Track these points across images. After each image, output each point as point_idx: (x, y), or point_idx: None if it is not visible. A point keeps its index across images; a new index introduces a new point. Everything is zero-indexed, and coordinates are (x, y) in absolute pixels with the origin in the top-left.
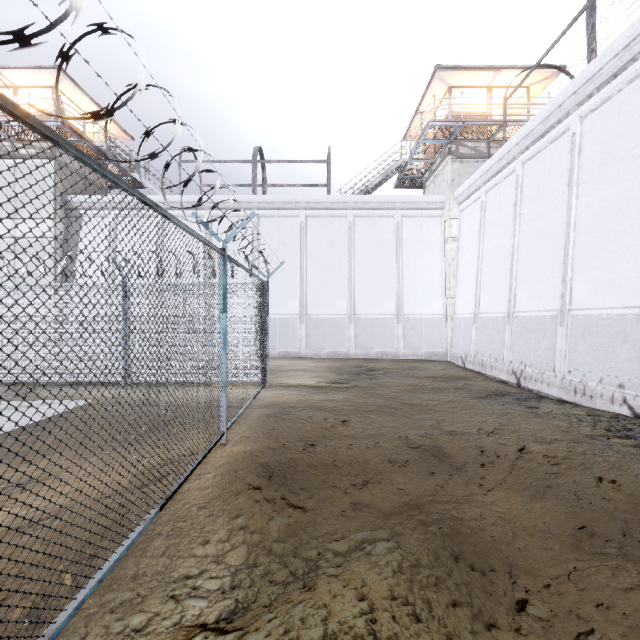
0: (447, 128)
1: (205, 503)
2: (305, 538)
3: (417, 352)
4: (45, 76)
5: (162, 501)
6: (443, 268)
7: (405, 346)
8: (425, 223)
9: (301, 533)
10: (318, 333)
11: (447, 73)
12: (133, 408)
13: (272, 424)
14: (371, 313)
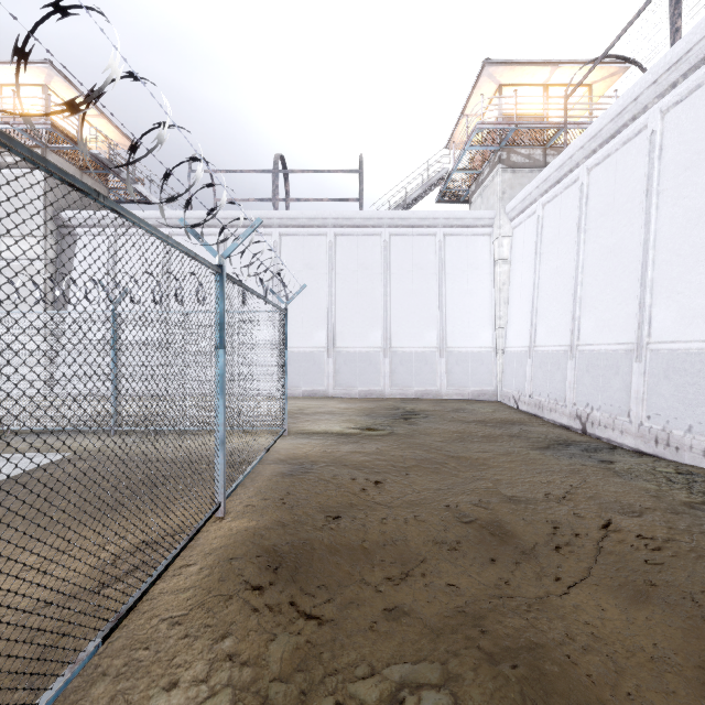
0: (497, 133)
1: (180, 616)
2: (318, 673)
3: (462, 391)
4: (33, 72)
5: (110, 624)
6: (492, 294)
7: (449, 384)
8: (471, 242)
9: (313, 664)
10: (348, 369)
11: (497, 69)
12: (118, 464)
13: (286, 487)
14: (409, 346)
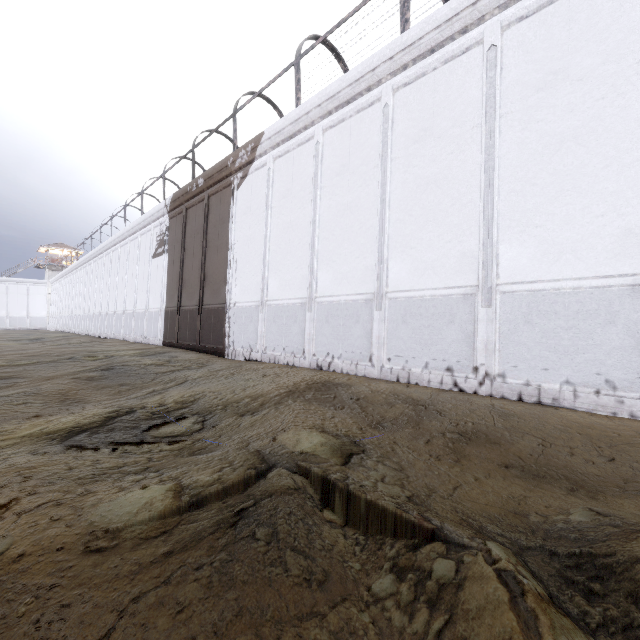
0: (48, 260)
1: None
2: None
3: (36, 327)
4: None
5: None
6: (47, 302)
7: (31, 325)
8: (40, 288)
9: None
10: None
11: (45, 247)
12: None
13: None
14: (17, 315)
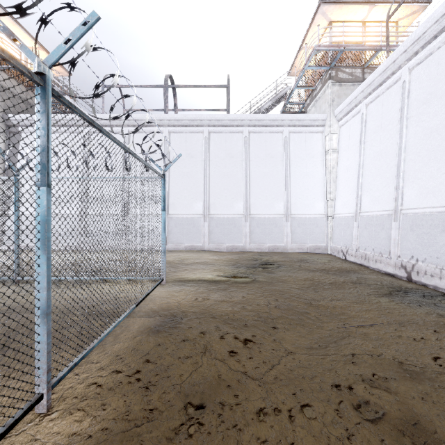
0: (328, 57)
1: None
2: None
3: (302, 246)
4: None
5: None
6: (324, 175)
7: (292, 241)
8: (309, 138)
9: None
10: (219, 230)
11: (329, 7)
12: None
13: (147, 351)
14: (263, 213)
